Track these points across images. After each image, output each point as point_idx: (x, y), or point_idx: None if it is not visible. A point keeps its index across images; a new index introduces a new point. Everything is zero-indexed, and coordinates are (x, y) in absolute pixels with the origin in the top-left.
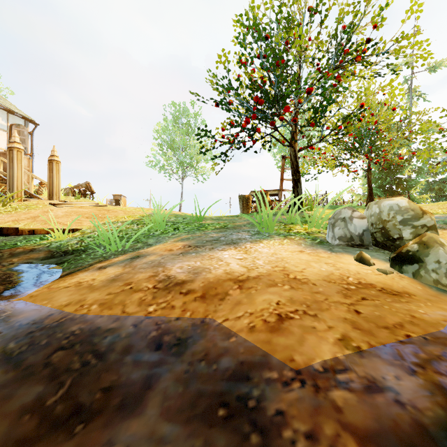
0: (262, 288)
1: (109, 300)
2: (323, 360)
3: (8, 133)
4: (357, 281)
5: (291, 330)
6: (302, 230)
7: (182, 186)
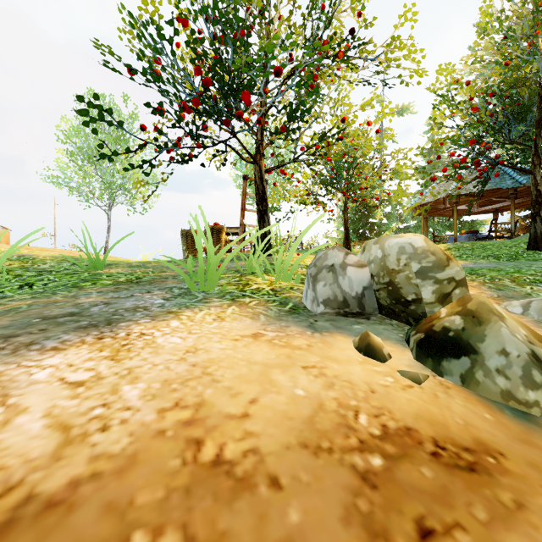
0: None
1: None
2: None
3: None
4: (378, 424)
5: None
6: (266, 286)
7: (110, 218)
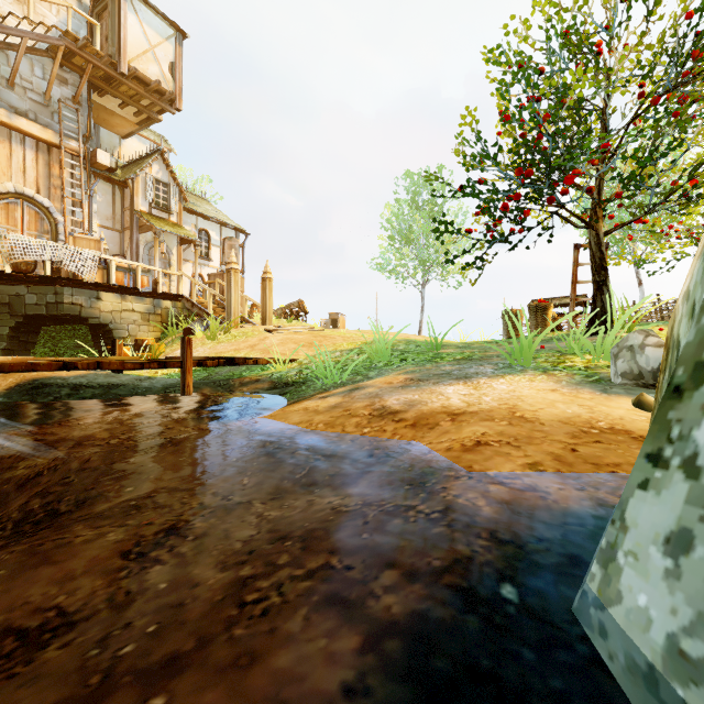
0: (475, 422)
1: (332, 421)
2: (499, 471)
3: (221, 249)
4: (609, 426)
5: (483, 452)
6: (580, 364)
7: (423, 296)
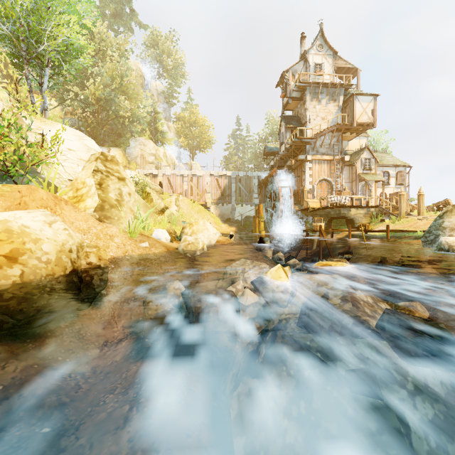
0: None
1: None
2: None
3: (395, 178)
4: None
5: None
6: None
7: None
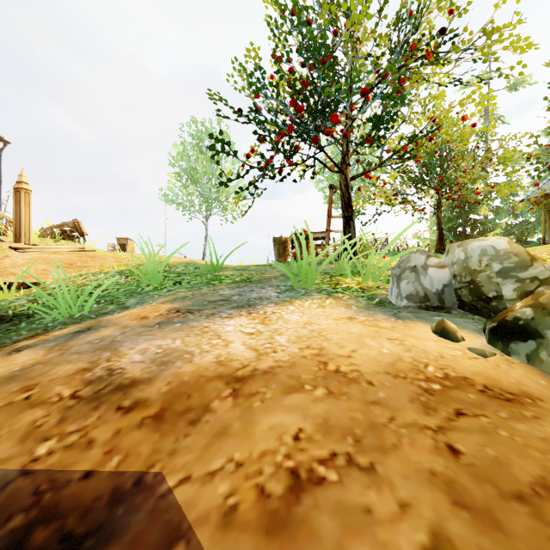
0: (274, 397)
1: None
2: None
3: None
4: (441, 372)
5: (315, 527)
6: (354, 285)
7: (207, 228)
